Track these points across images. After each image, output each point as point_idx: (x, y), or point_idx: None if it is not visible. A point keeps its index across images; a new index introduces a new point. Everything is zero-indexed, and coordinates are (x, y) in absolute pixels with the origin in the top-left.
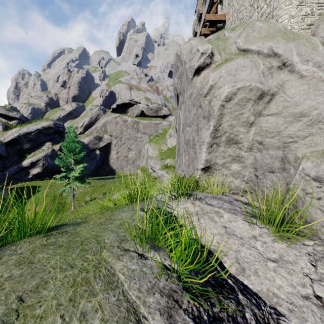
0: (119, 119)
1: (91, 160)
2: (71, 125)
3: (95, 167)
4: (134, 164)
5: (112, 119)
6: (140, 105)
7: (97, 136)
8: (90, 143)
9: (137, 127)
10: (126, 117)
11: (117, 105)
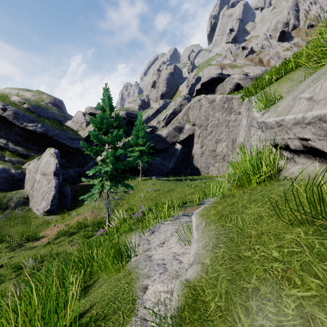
0: (204, 100)
1: (169, 156)
2: (105, 88)
3: (175, 165)
4: (224, 161)
5: (195, 102)
6: (234, 75)
7: (177, 127)
8: (168, 135)
9: (229, 106)
10: (213, 96)
11: (202, 84)
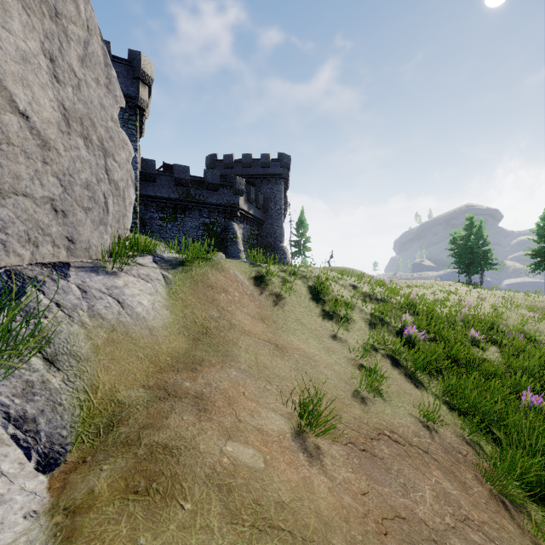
0: None
1: None
2: None
3: None
4: None
5: None
6: None
7: None
8: None
9: None
10: None
11: None
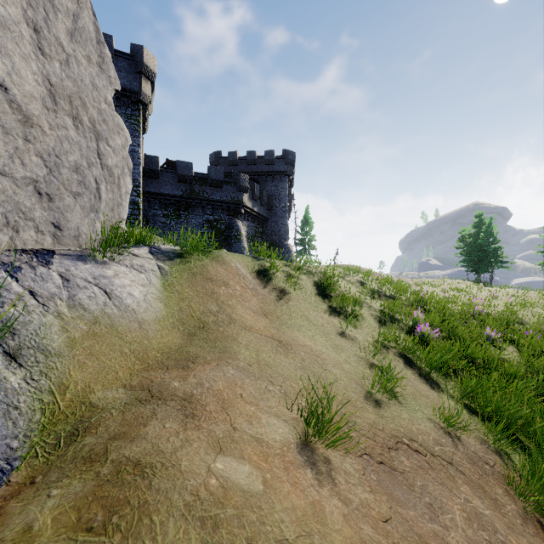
0: None
1: None
2: None
3: None
4: None
5: None
6: None
7: None
8: None
9: None
10: None
11: None
